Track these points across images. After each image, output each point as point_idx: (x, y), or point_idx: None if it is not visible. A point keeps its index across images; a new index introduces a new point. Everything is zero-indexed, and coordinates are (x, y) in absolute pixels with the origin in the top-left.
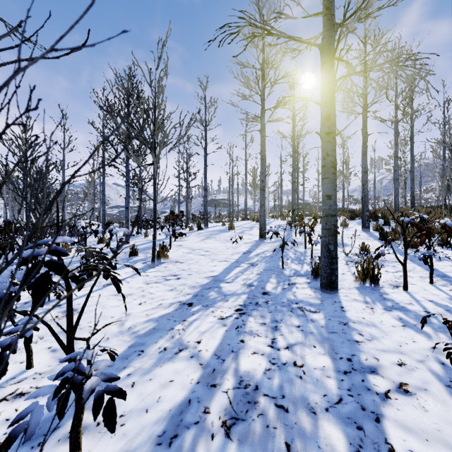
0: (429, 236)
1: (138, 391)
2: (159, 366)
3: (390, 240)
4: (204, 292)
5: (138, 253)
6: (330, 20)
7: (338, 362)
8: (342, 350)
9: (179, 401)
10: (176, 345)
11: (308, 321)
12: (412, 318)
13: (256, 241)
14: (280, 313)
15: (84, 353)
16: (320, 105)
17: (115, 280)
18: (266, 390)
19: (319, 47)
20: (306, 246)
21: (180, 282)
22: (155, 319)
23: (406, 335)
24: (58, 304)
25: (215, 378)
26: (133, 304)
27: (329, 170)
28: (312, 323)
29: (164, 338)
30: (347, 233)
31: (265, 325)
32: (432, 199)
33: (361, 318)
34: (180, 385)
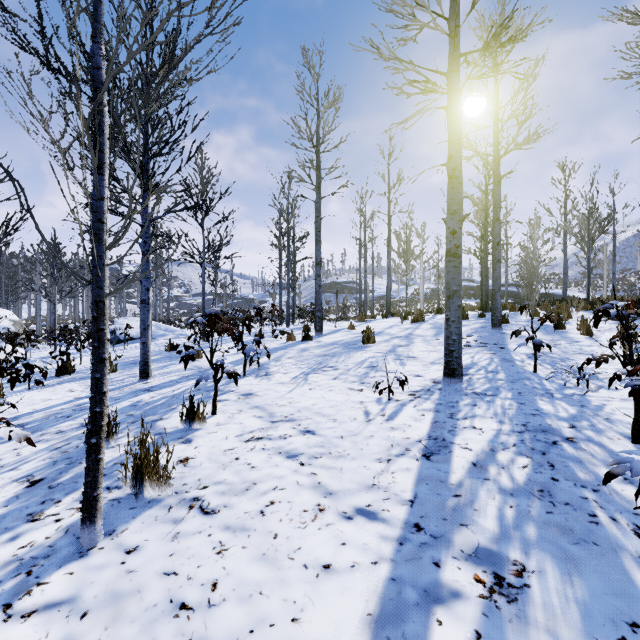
0: None
1: None
2: None
3: None
4: None
5: (126, 428)
6: None
7: None
8: None
9: None
10: None
11: None
12: None
13: (440, 388)
14: None
15: None
16: None
17: None
18: None
19: None
20: (639, 435)
21: None
22: None
23: None
24: None
25: None
26: None
27: None
28: None
29: None
30: None
31: None
32: None
33: None
34: None
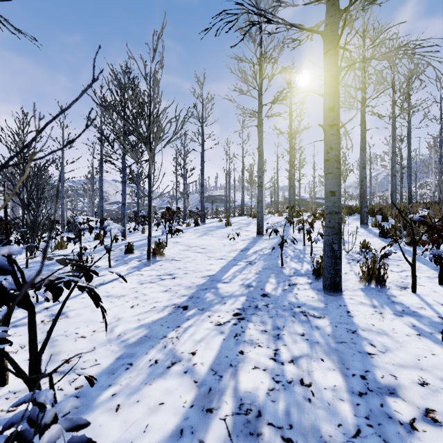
0: (442, 235)
1: (123, 417)
2: (148, 383)
3: (397, 238)
4: (200, 293)
5: (134, 250)
6: (333, 6)
7: (351, 380)
8: (354, 365)
9: (170, 431)
10: (169, 356)
11: (312, 328)
12: (426, 326)
13: (254, 238)
14: (282, 318)
15: (22, 418)
16: (323, 96)
17: (92, 293)
18: (270, 417)
19: (322, 34)
20: (305, 244)
21: (175, 282)
22: (147, 325)
23: (423, 346)
24: (46, 307)
25: (211, 401)
26: (124, 307)
27: (333, 165)
28: (317, 330)
29: (156, 348)
30: (346, 229)
31: (266, 332)
32: (427, 195)
33: (370, 324)
34: (171, 409)
